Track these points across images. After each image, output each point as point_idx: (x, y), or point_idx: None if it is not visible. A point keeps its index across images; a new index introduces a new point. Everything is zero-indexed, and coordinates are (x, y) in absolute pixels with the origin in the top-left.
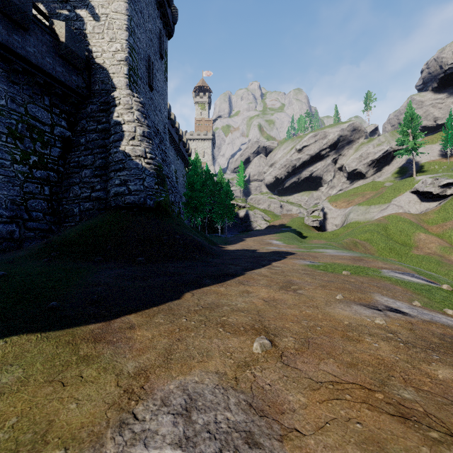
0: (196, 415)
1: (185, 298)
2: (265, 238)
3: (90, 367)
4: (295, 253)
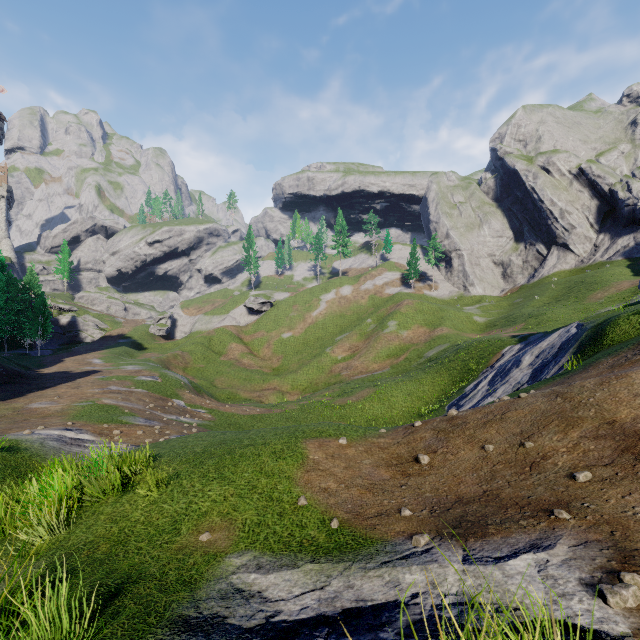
0: (42, 403)
1: (28, 395)
2: (89, 356)
3: (13, 404)
4: (101, 371)
